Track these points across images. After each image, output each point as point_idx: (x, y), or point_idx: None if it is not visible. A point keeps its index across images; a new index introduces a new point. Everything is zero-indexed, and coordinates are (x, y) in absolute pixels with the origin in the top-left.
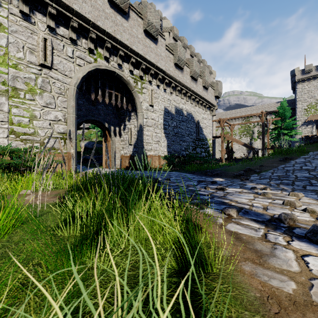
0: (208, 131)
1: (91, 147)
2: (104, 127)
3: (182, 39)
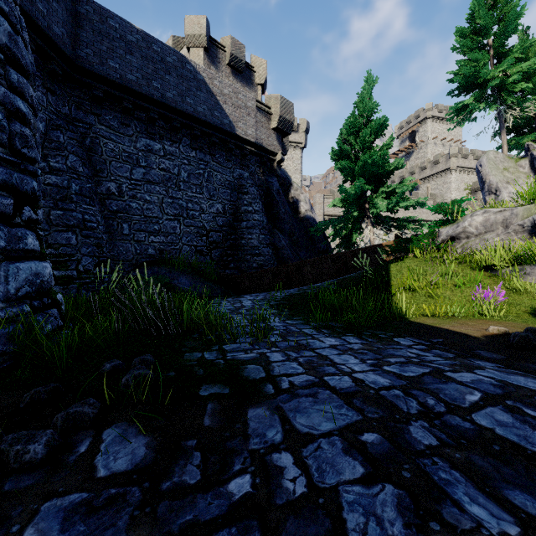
0: None
1: None
2: None
3: (474, 152)
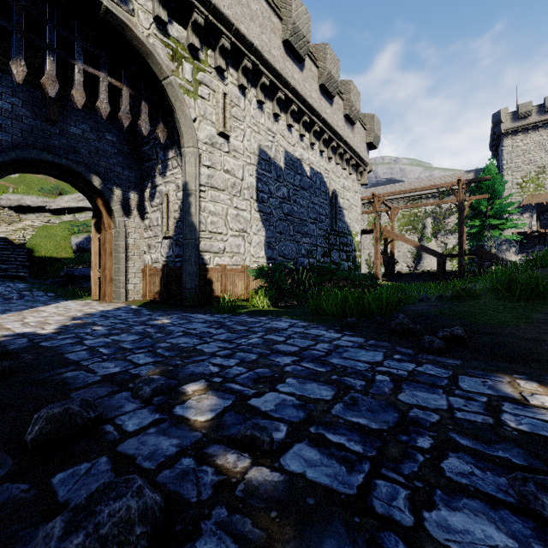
0: (353, 216)
1: None
2: (90, 188)
3: None
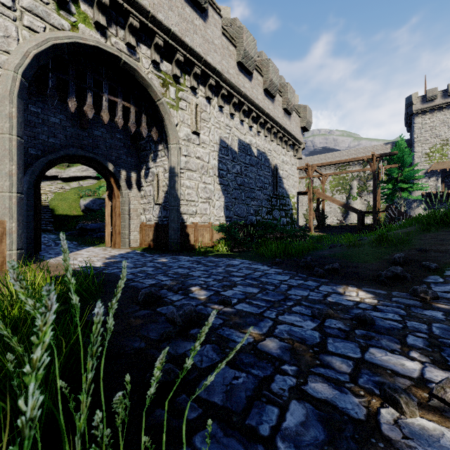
0: (291, 183)
1: (97, 209)
2: (106, 171)
3: None
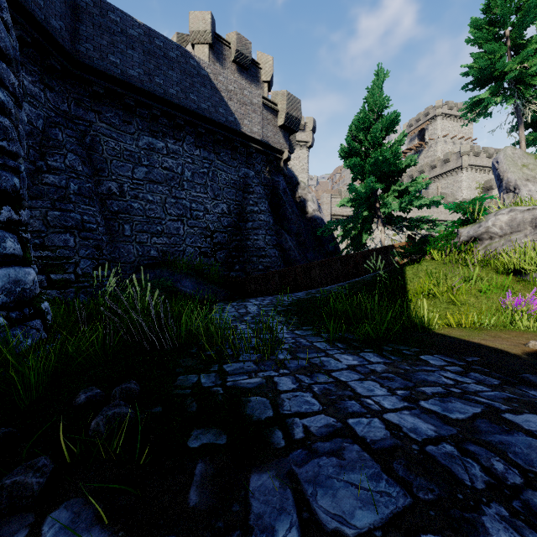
0: None
1: None
2: None
3: (486, 150)
